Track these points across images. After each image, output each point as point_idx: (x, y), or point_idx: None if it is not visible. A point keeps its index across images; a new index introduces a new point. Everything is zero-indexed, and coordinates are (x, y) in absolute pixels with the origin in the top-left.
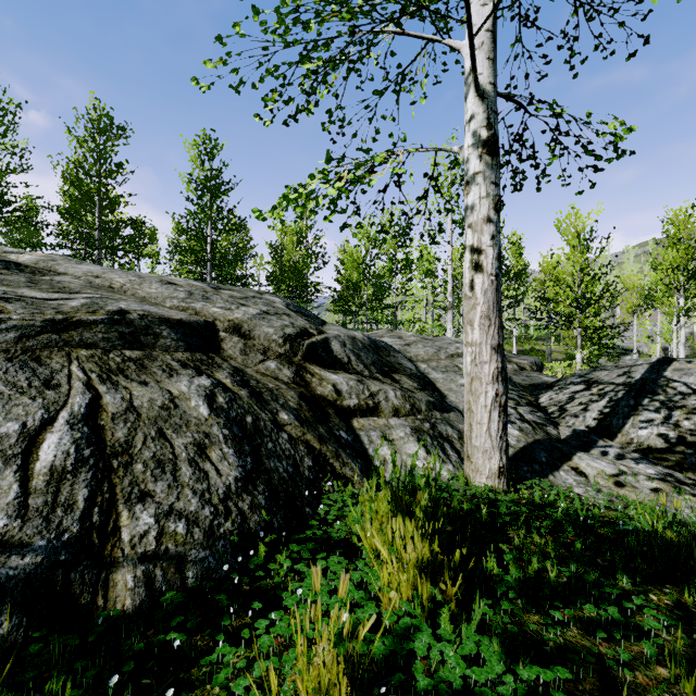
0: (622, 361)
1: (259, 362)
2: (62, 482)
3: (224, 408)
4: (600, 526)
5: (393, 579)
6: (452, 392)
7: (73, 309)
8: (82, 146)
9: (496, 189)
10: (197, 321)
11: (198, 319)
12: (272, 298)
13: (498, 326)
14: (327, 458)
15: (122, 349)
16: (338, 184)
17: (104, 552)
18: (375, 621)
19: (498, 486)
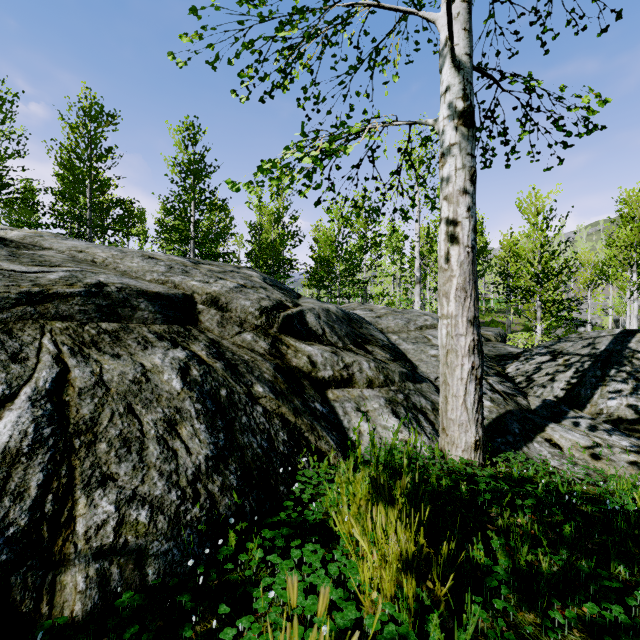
0: (586, 333)
1: (235, 334)
2: (14, 466)
3: (198, 381)
4: (582, 503)
5: (374, 572)
6: (423, 362)
7: (50, 282)
8: (74, 132)
9: (472, 161)
10: (175, 294)
11: (176, 292)
12: (249, 272)
13: (474, 298)
14: (302, 431)
15: (98, 321)
16: (314, 153)
17: (54, 549)
18: (355, 623)
19: (474, 459)
